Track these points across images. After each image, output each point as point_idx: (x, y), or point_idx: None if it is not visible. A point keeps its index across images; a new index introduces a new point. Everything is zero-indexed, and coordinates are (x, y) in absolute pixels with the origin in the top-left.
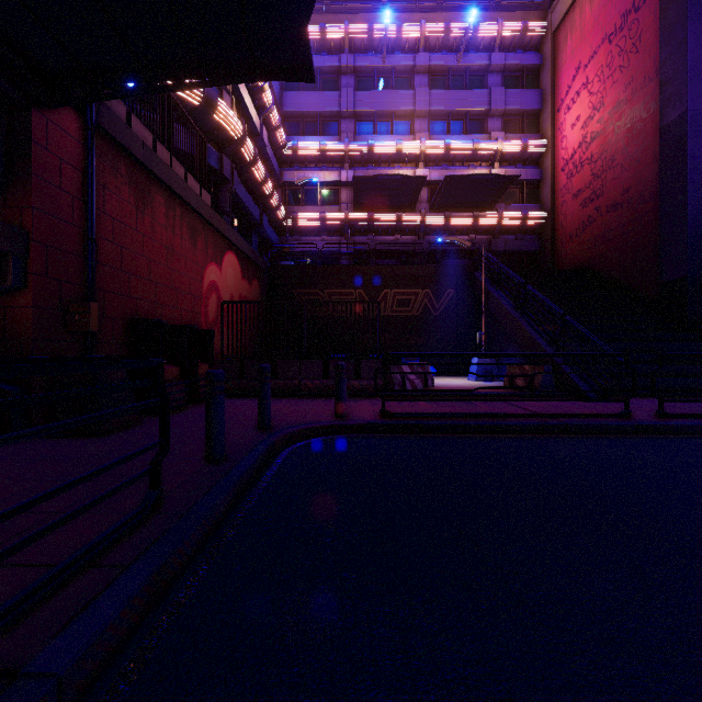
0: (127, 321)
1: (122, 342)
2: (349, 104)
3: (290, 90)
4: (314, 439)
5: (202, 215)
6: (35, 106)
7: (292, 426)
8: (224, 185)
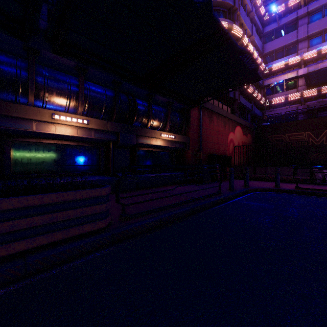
0: (207, 155)
1: (206, 161)
2: (303, 34)
3: (267, 41)
4: (263, 192)
5: (227, 117)
6: (190, 108)
7: (256, 187)
8: (235, 102)
